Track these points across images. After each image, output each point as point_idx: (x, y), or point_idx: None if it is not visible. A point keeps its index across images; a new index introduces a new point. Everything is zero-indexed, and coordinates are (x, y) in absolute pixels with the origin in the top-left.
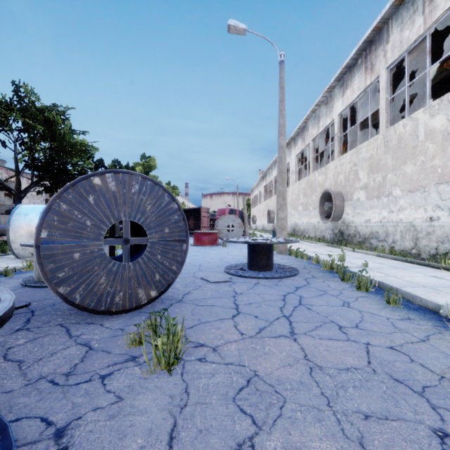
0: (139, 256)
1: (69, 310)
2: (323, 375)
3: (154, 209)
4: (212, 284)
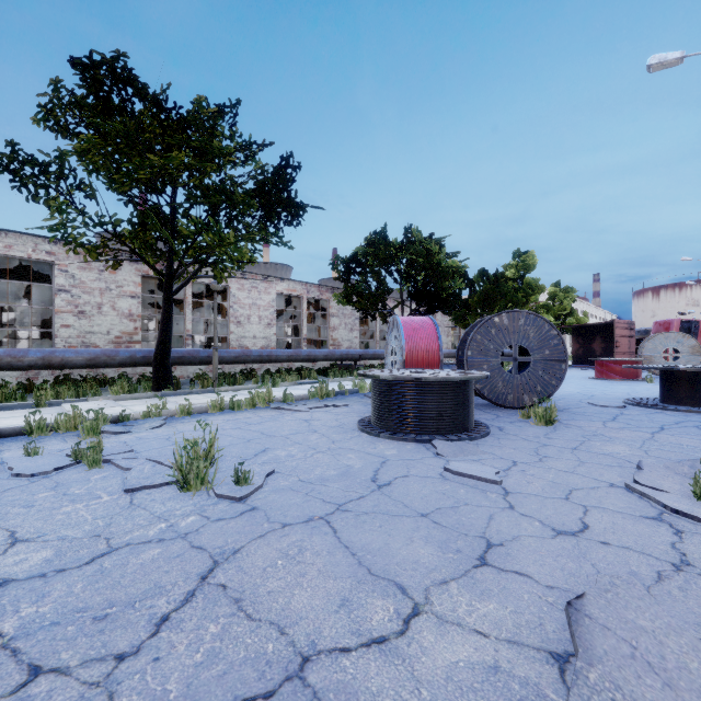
0: (524, 371)
1: (475, 404)
2: (653, 442)
3: (536, 336)
4: (598, 407)
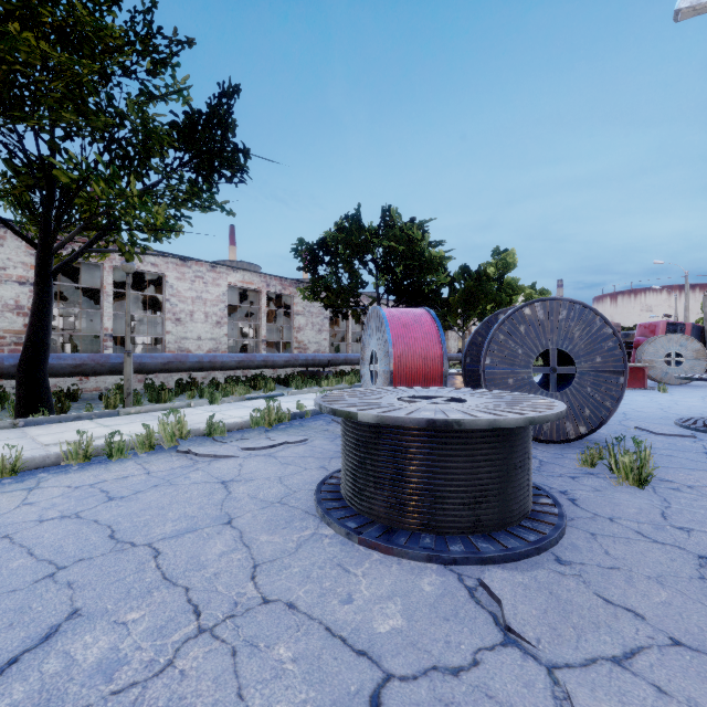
0: (565, 387)
1: None
2: None
3: (583, 335)
4: (659, 436)
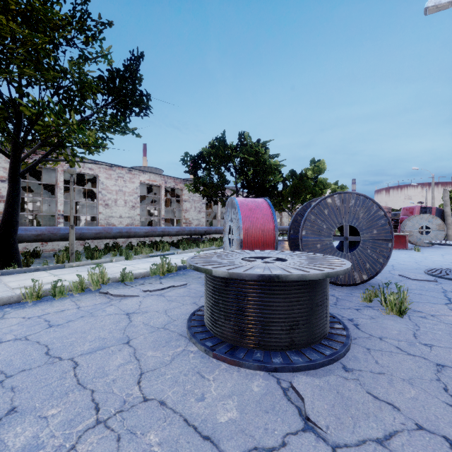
0: (354, 249)
1: None
2: None
3: (365, 216)
4: (414, 281)
